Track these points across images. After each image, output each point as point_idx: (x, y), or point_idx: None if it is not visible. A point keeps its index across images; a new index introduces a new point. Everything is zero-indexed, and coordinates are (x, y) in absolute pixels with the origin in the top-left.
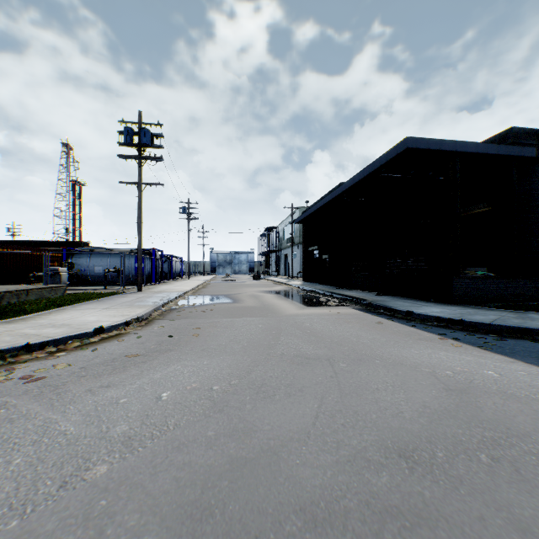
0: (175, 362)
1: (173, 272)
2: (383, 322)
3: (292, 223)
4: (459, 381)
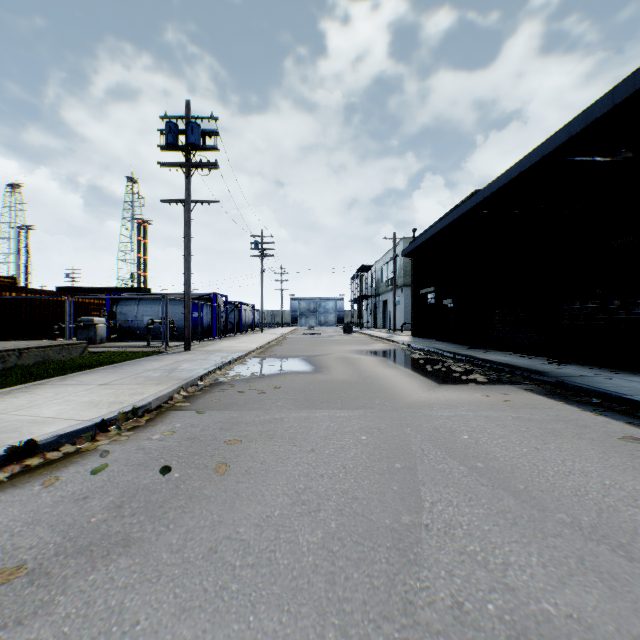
0: None
1: (243, 323)
2: (634, 435)
3: (395, 259)
4: None
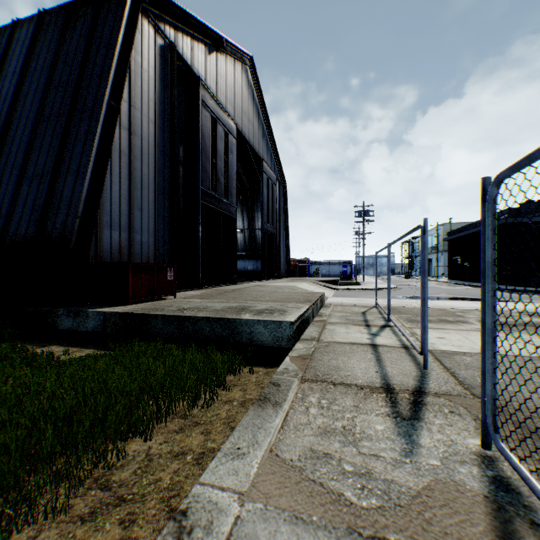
0: None
1: None
2: None
3: (437, 237)
4: None
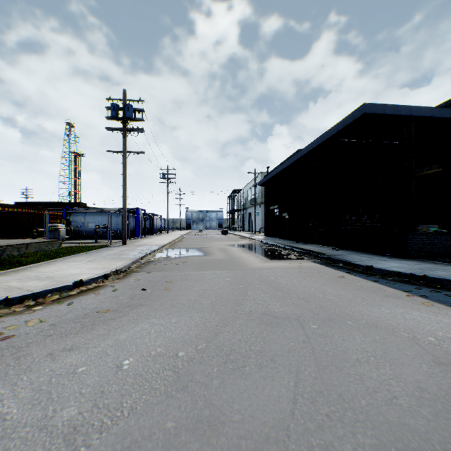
0: (144, 319)
1: (155, 228)
2: (344, 276)
3: (255, 186)
4: (448, 352)
